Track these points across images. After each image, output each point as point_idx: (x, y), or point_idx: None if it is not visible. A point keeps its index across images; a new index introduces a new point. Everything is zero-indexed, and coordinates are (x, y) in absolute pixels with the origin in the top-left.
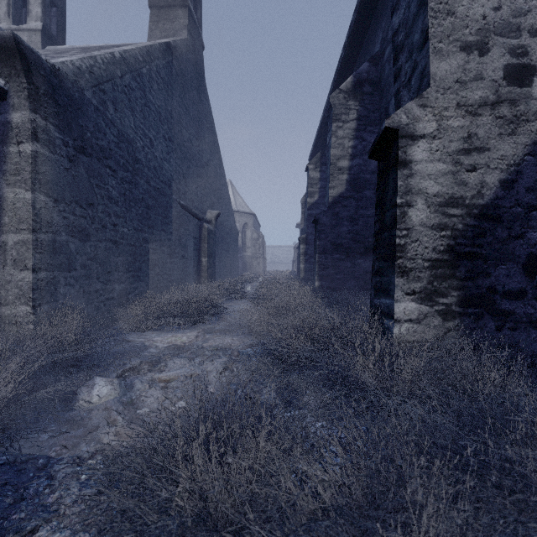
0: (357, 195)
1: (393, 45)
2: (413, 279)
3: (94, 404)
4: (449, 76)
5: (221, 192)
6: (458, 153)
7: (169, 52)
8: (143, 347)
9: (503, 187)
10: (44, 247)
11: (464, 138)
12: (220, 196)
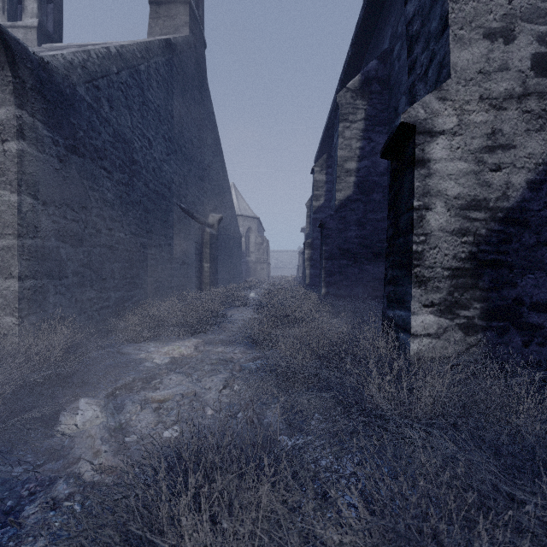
0: (365, 198)
1: (408, 36)
2: (431, 290)
3: (77, 430)
4: (471, 66)
5: (224, 195)
6: (481, 151)
7: (169, 49)
8: (138, 361)
9: (531, 188)
10: (32, 254)
11: (487, 135)
12: (222, 200)
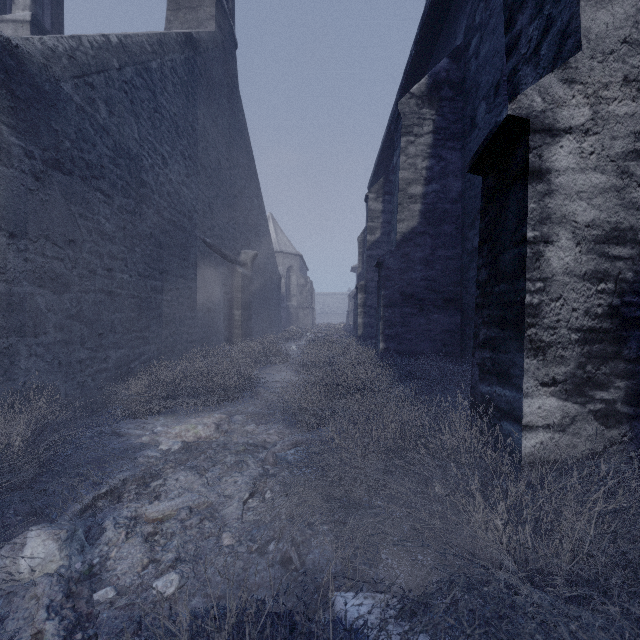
0: (434, 230)
1: (506, 4)
2: (553, 361)
3: (21, 582)
4: (611, 33)
5: (260, 228)
6: (626, 158)
7: (189, 45)
8: (137, 447)
9: None
10: None
11: (635, 134)
12: (257, 233)
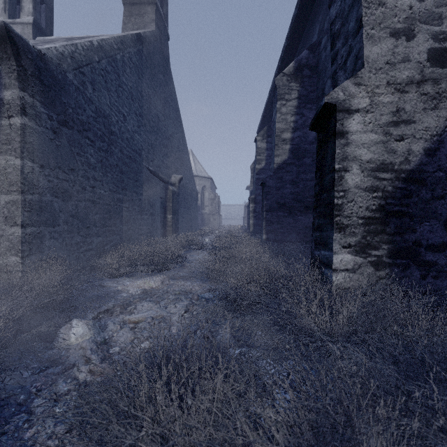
0: (298, 162)
1: (331, 33)
2: (349, 234)
3: (72, 344)
4: (380, 58)
5: (184, 160)
6: (388, 125)
7: (139, 41)
8: (116, 292)
9: (427, 154)
10: (32, 206)
11: (393, 112)
12: (182, 163)
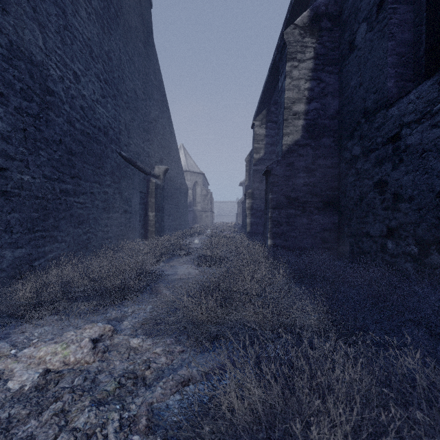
0: (315, 142)
1: None
2: None
3: None
4: None
5: (171, 149)
6: None
7: None
8: None
9: None
10: None
11: None
12: (169, 153)
